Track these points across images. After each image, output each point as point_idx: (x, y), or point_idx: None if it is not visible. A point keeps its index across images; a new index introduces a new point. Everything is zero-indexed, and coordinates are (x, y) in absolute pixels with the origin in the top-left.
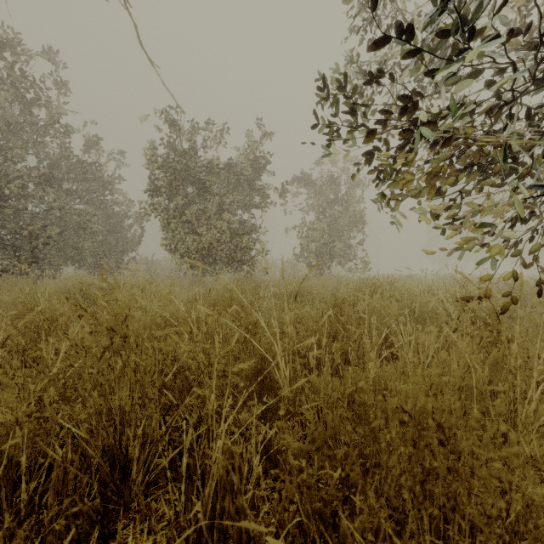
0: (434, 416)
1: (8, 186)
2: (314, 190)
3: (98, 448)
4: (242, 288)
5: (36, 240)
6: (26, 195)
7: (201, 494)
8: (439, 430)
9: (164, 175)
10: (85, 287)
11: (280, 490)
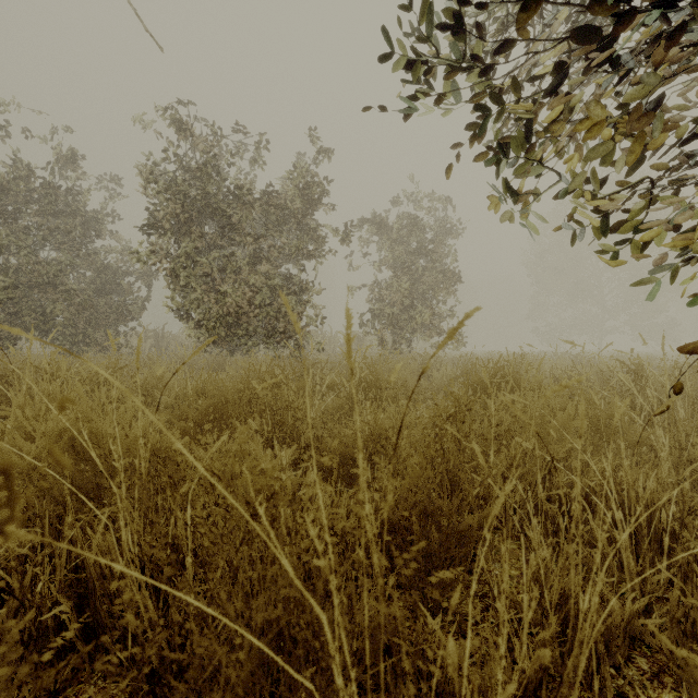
0: None
1: None
2: (388, 236)
3: None
4: (277, 376)
5: None
6: None
7: None
8: None
9: (168, 203)
10: (1, 375)
11: None
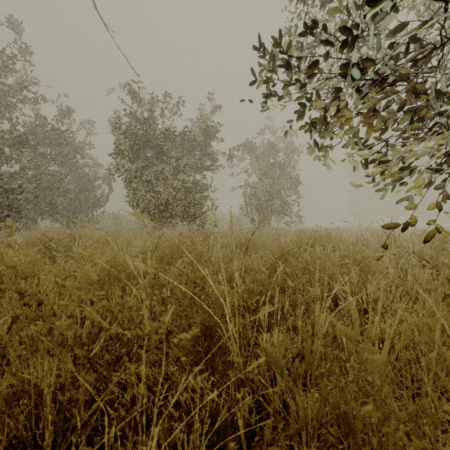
0: None
1: None
2: (256, 156)
3: (3, 443)
4: (193, 239)
5: (12, 196)
6: (4, 157)
7: None
8: None
9: (126, 140)
10: (49, 239)
11: None
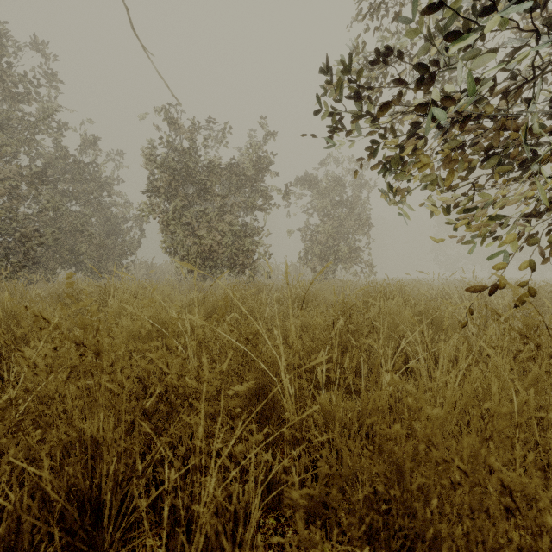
0: (499, 474)
1: (0, 186)
2: (318, 192)
3: (63, 489)
4: (243, 293)
5: (29, 242)
6: (19, 195)
7: (186, 551)
8: (504, 492)
9: (163, 175)
10: (76, 292)
11: (285, 533)
